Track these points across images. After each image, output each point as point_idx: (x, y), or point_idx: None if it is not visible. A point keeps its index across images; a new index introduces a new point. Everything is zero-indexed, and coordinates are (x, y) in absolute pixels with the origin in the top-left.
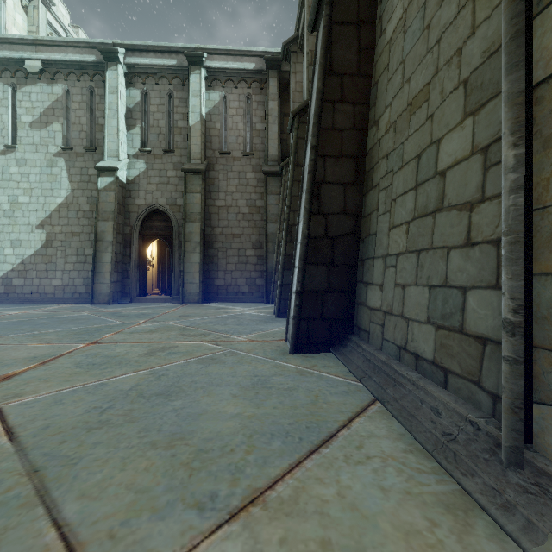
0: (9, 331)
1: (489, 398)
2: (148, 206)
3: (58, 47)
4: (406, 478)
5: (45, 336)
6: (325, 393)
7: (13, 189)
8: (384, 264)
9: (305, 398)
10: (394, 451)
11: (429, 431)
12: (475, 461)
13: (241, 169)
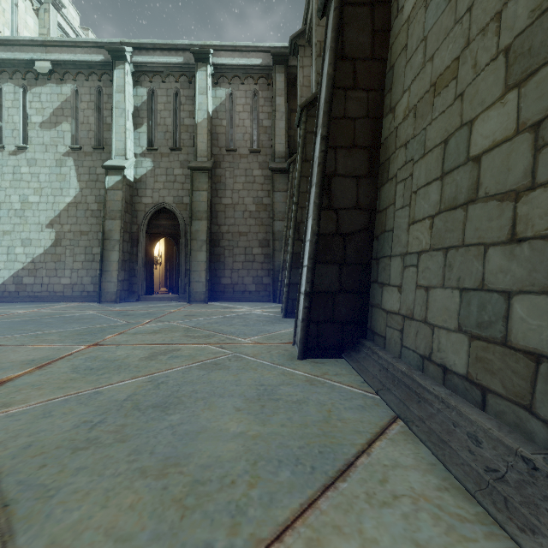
0: (14, 331)
1: (546, 428)
2: (155, 205)
3: (67, 47)
4: (445, 529)
5: (47, 337)
6: (339, 408)
7: (24, 189)
8: (402, 263)
9: (317, 414)
10: (426, 488)
11: (468, 464)
12: (535, 511)
13: (248, 166)
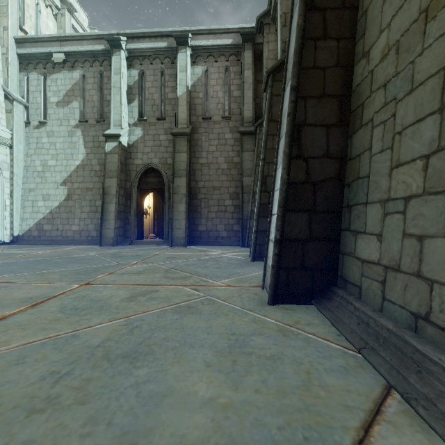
0: (26, 269)
1: None
2: (144, 165)
3: (76, 41)
4: None
5: (50, 275)
6: (318, 369)
7: (44, 155)
8: (383, 210)
9: (294, 377)
10: None
11: None
12: None
13: (221, 131)
